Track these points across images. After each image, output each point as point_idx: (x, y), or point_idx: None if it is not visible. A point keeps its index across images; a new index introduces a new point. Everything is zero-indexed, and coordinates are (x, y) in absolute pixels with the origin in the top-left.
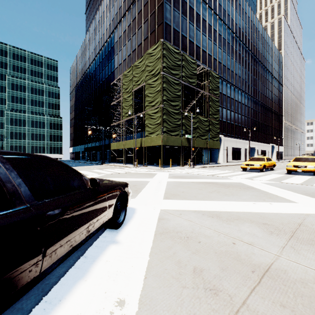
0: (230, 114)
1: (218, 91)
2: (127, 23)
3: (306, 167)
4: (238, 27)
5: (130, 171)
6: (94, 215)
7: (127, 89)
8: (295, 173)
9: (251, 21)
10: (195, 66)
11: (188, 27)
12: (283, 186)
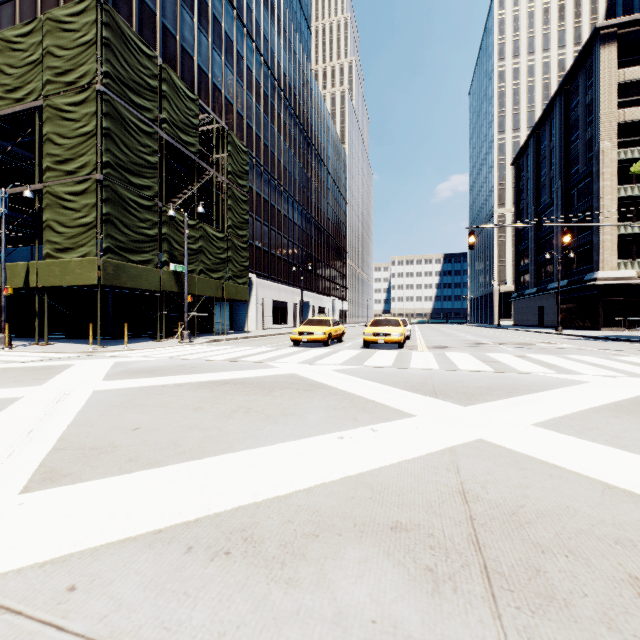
0: (269, 235)
1: (247, 182)
2: None
3: (391, 334)
4: (284, 73)
5: None
6: None
7: None
8: (374, 347)
9: (304, 73)
10: (196, 109)
11: (179, 14)
12: (372, 374)
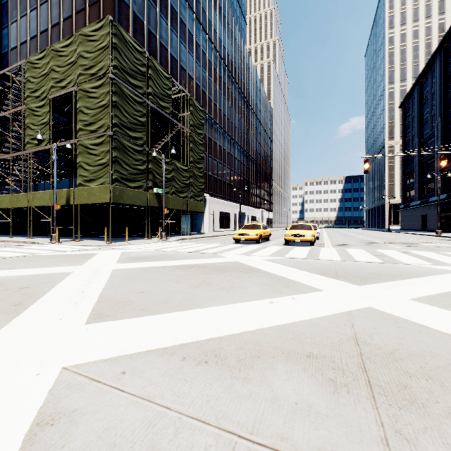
0: (217, 166)
1: (203, 131)
2: None
3: (305, 235)
4: (227, 53)
5: (37, 251)
6: None
7: (36, 91)
8: (292, 244)
9: (241, 52)
10: (170, 84)
11: (158, 21)
12: (291, 263)
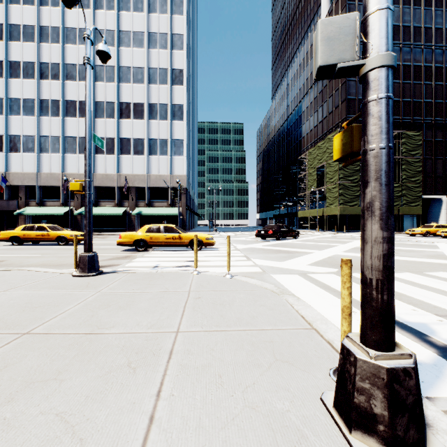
0: None
1: (419, 150)
2: (313, 95)
3: None
4: None
5: (310, 233)
6: (292, 233)
7: (311, 165)
8: None
9: None
10: None
11: None
12: None
